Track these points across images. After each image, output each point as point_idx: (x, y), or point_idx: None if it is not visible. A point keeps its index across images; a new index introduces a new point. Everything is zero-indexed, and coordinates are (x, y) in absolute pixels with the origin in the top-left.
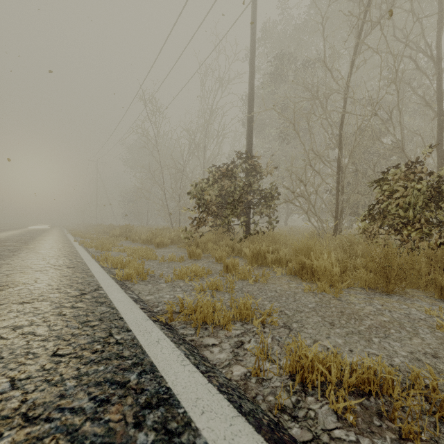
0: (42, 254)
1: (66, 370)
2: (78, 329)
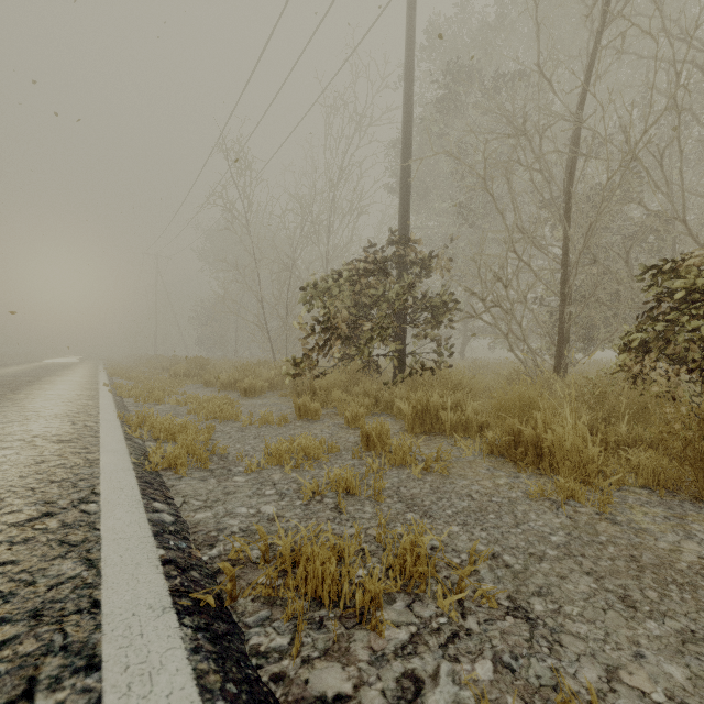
0: (28, 412)
1: None
2: None
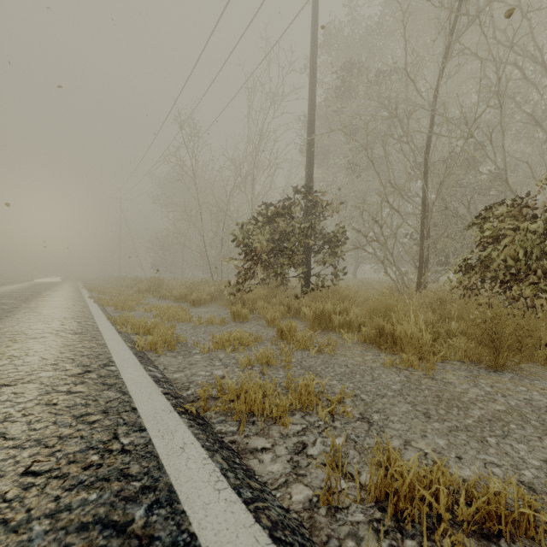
0: (44, 316)
1: (39, 500)
2: (70, 428)
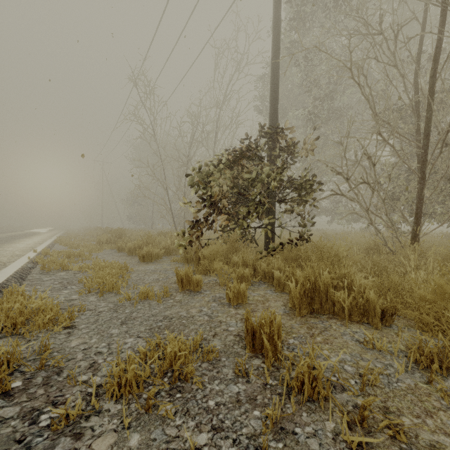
0: None
1: None
2: None
